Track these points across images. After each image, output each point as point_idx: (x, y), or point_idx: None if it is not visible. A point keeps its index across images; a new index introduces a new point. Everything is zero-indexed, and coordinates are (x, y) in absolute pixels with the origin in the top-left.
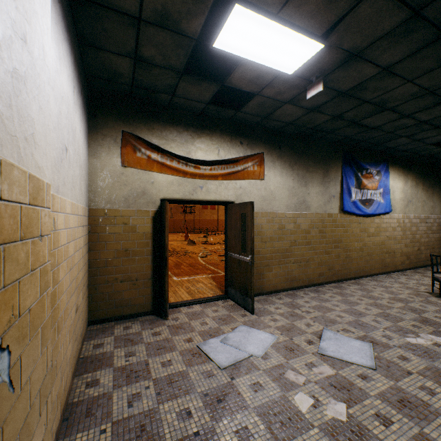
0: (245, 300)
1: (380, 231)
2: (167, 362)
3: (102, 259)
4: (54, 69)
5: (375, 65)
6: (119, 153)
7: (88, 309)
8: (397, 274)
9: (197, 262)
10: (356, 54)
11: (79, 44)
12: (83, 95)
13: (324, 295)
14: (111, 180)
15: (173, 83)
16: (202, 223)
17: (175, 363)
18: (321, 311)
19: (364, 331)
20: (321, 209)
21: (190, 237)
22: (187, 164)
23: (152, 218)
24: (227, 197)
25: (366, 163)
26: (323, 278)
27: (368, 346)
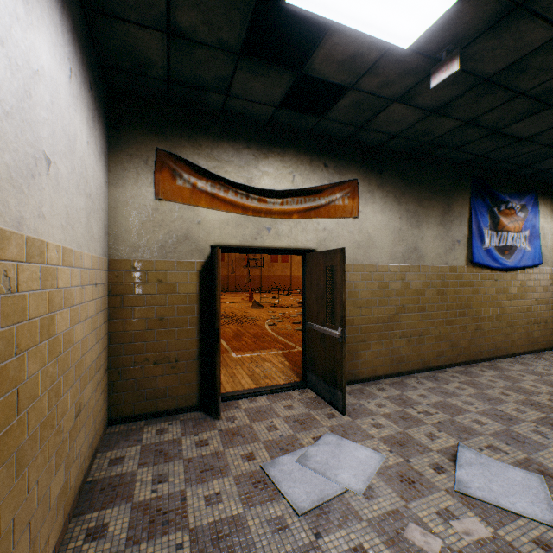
0: (332, 392)
1: (526, 292)
2: (214, 496)
3: (127, 331)
4: (7, 10)
5: (548, 24)
6: (152, 180)
7: (108, 403)
8: (551, 354)
9: (264, 332)
10: (521, 2)
11: (84, 10)
12: (94, 92)
13: (447, 386)
14: (140, 218)
15: (226, 73)
16: (272, 280)
17: (226, 499)
18: (447, 413)
19: (524, 450)
20: (440, 259)
21: (256, 298)
22: (249, 196)
23: (199, 272)
24: (305, 243)
25: (505, 194)
26: (443, 358)
27: (538, 480)
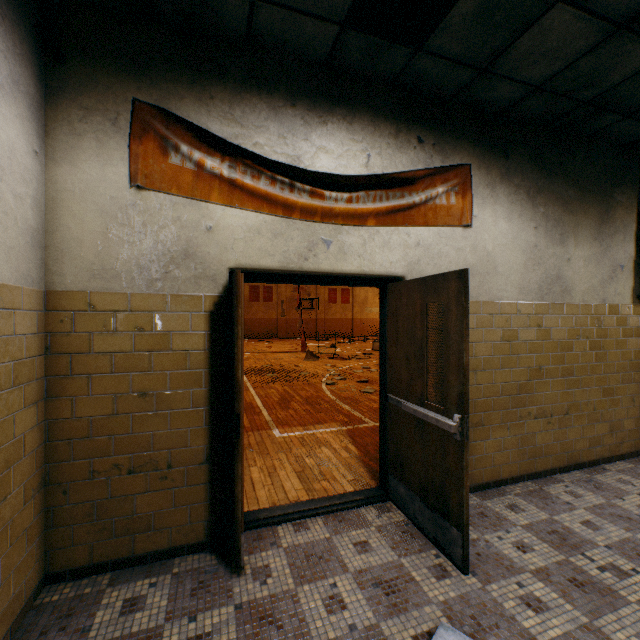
0: (440, 525)
1: None
2: None
3: (80, 417)
4: None
5: None
6: (125, 154)
7: (44, 544)
8: None
9: (320, 395)
10: None
11: None
12: None
13: (623, 503)
14: (103, 220)
15: None
16: (329, 324)
17: None
18: None
19: None
20: (595, 294)
21: (310, 346)
22: (294, 185)
23: (208, 314)
24: (386, 266)
25: None
26: (599, 449)
27: None
